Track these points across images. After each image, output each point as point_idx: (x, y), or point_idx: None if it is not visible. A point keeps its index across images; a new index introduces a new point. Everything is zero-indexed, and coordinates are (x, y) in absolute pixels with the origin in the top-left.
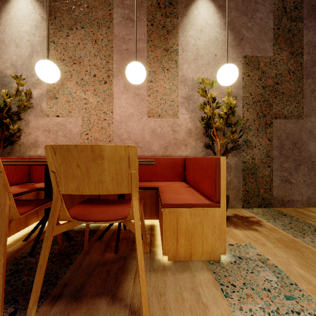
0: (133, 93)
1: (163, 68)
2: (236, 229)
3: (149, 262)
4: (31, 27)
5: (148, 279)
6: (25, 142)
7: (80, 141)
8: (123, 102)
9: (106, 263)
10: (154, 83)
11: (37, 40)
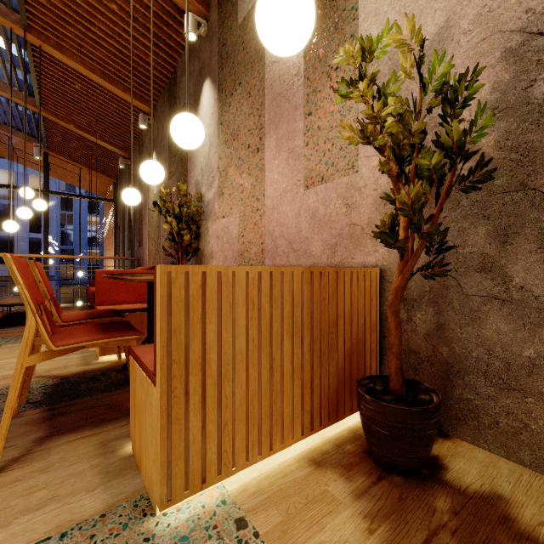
0: (286, 152)
1: (328, 73)
2: (361, 519)
3: (122, 435)
4: (210, 118)
5: (80, 448)
6: (207, 254)
7: (238, 248)
8: (275, 173)
9: (113, 408)
10: (315, 113)
11: (213, 130)
